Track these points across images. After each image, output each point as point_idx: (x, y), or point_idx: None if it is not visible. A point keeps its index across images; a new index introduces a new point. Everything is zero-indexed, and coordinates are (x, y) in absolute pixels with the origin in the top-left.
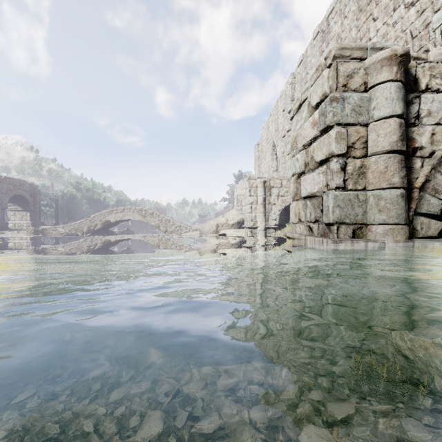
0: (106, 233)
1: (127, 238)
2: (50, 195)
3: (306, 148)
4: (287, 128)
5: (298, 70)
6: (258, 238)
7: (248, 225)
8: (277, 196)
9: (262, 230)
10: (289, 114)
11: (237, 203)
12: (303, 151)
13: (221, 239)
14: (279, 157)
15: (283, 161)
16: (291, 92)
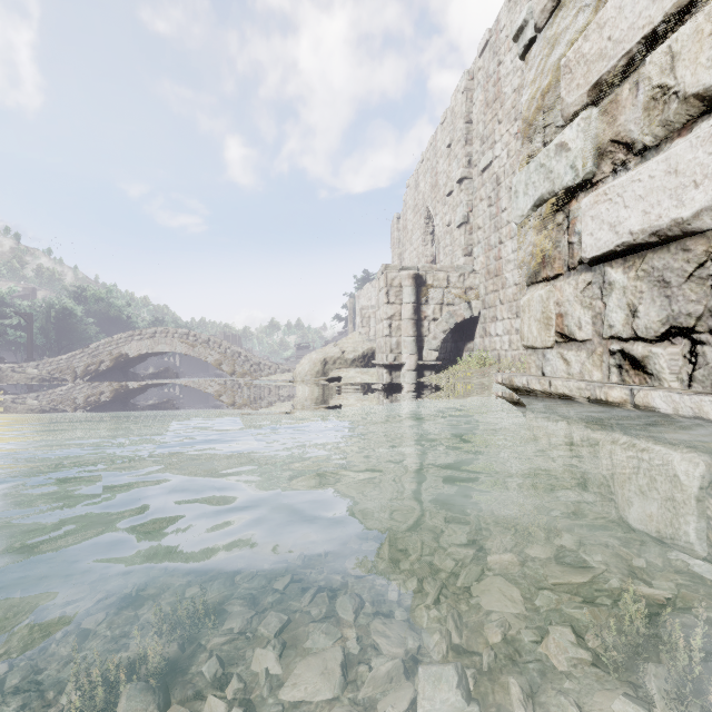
0: (121, 376)
1: (166, 385)
2: (24, 308)
3: (602, 95)
4: (458, 175)
5: (478, 64)
6: (405, 386)
7: (384, 360)
8: (441, 304)
9: (412, 370)
10: (460, 149)
11: (362, 322)
12: (590, 110)
13: (330, 388)
14: (439, 236)
15: (447, 242)
16: (465, 106)
